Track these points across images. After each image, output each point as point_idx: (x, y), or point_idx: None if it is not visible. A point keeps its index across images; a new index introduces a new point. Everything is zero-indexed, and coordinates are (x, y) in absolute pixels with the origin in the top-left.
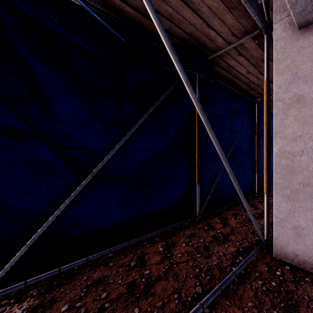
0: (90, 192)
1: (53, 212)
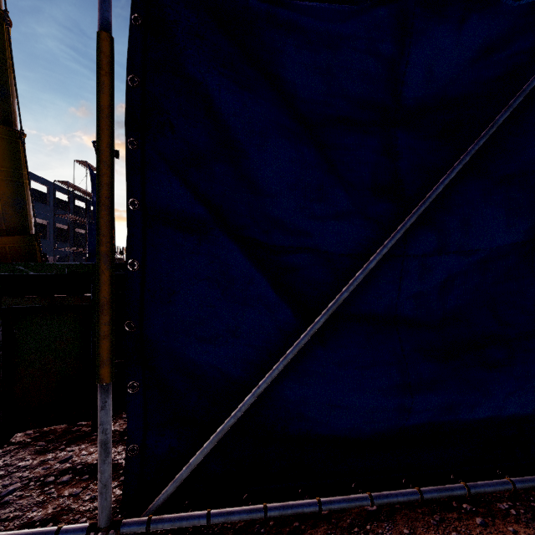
0: (324, 349)
1: (254, 383)
